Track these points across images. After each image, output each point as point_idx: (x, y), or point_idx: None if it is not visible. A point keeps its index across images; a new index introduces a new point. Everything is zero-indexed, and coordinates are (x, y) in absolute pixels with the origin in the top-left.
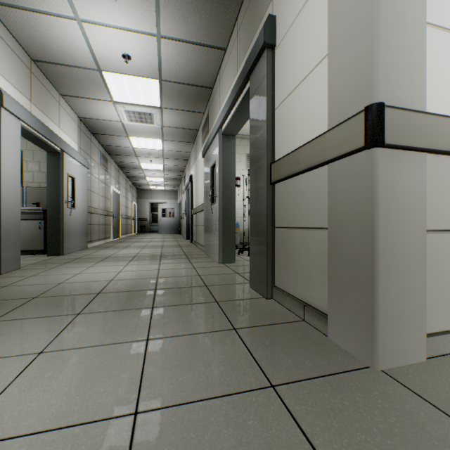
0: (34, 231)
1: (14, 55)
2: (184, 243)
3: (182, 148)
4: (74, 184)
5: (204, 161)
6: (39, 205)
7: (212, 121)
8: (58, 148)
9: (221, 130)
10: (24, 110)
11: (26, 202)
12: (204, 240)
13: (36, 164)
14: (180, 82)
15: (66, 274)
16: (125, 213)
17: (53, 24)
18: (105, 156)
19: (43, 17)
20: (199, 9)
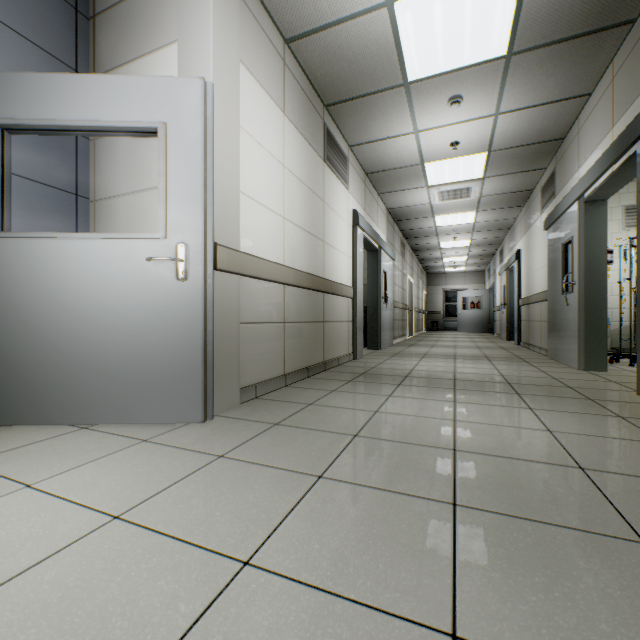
0: None
1: (358, 178)
2: (506, 345)
3: (503, 215)
4: (386, 279)
5: (548, 235)
6: None
7: (563, 182)
8: (376, 246)
9: (581, 197)
10: (365, 222)
11: None
12: (547, 340)
13: None
14: (514, 146)
15: (406, 364)
16: (416, 305)
17: (393, 143)
18: (402, 242)
19: (387, 141)
20: (554, 74)
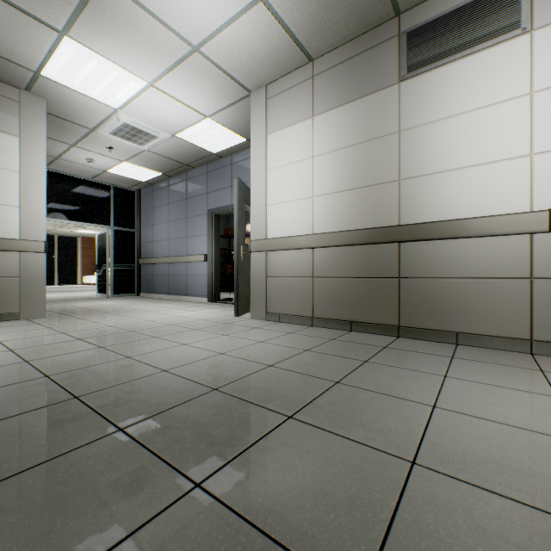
0: None
1: None
2: None
3: None
4: None
5: None
6: None
7: None
8: None
9: None
10: None
11: None
12: None
13: None
14: None
15: (546, 387)
16: None
17: None
18: None
19: None
20: None
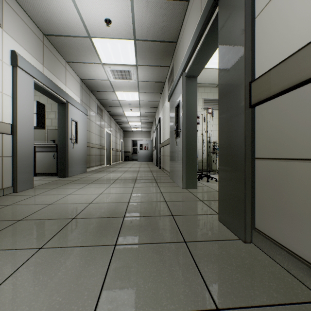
0: (50, 160)
1: (29, 30)
2: (154, 169)
3: (153, 98)
4: (77, 126)
5: (170, 104)
6: (54, 142)
7: (176, 70)
8: (64, 100)
9: (184, 73)
10: (35, 70)
11: (47, 140)
12: (169, 167)
13: (53, 113)
14: (150, 40)
15: (60, 195)
16: (115, 147)
17: None
18: (100, 107)
19: None
20: None
